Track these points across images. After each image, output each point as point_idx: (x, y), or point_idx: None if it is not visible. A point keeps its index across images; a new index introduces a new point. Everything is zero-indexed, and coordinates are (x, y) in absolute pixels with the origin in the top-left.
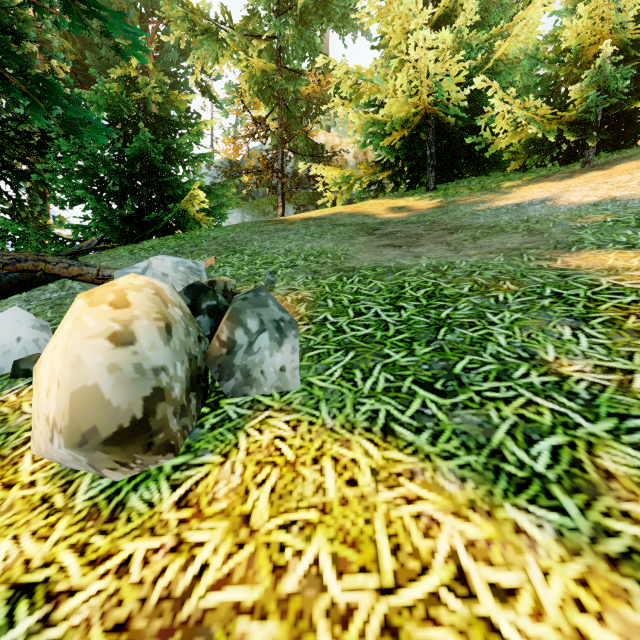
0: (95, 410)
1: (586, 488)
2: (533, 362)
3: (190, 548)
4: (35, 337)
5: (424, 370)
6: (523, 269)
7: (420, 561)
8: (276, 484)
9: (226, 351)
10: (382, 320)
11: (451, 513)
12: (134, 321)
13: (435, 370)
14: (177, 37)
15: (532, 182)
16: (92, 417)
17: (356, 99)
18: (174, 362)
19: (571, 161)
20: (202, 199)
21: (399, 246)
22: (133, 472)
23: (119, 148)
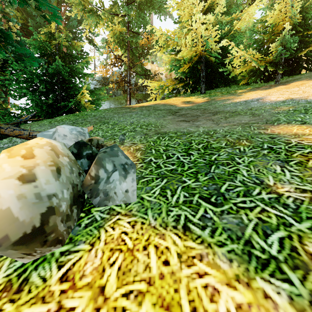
0: (7, 224)
1: (302, 266)
2: (262, 186)
3: None
4: None
5: (204, 190)
6: (251, 134)
7: None
8: (121, 264)
9: (94, 182)
10: (181, 161)
11: (225, 284)
12: (36, 167)
13: (210, 190)
14: (76, 14)
15: (251, 90)
16: (5, 229)
17: (166, 47)
18: (62, 190)
19: (269, 80)
20: (88, 95)
21: (188, 121)
22: (35, 257)
23: (45, 69)
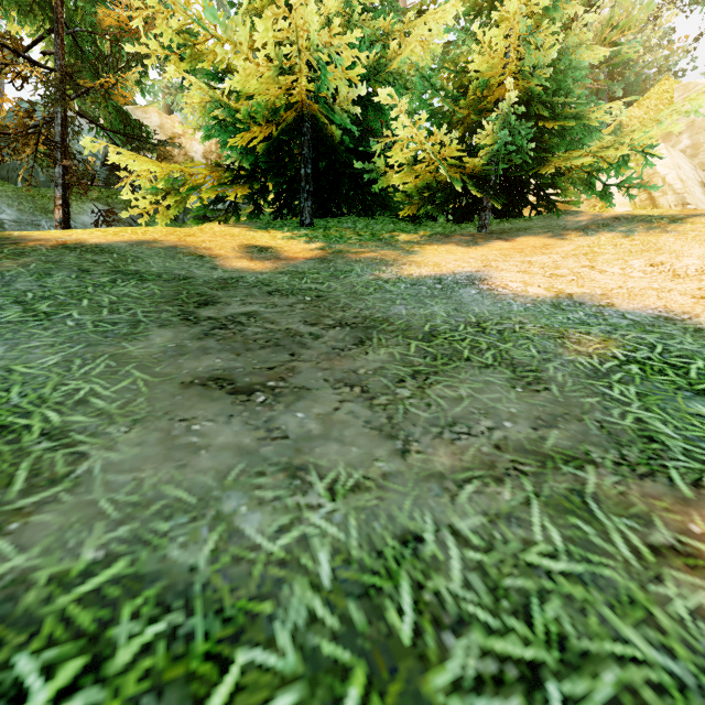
0: None
1: None
2: None
3: None
4: None
5: None
6: (698, 670)
7: None
8: None
9: None
10: None
11: None
12: None
13: None
14: None
15: (434, 241)
16: None
17: (191, 56)
18: None
19: (462, 220)
20: None
21: (246, 391)
22: None
23: None
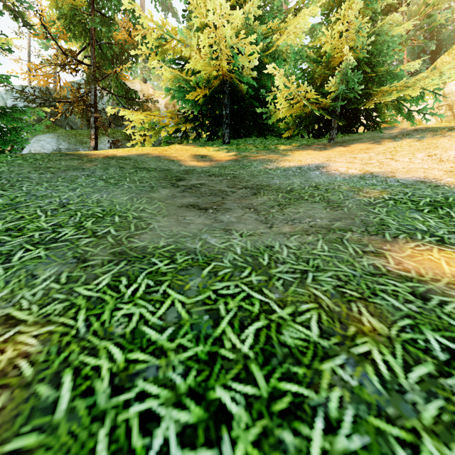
0: None
1: None
2: None
3: None
4: None
5: None
6: (362, 273)
7: None
8: None
9: None
10: None
11: None
12: None
13: None
14: None
15: (300, 148)
16: None
17: (164, 53)
18: None
19: (320, 136)
20: None
21: (205, 209)
22: None
23: None
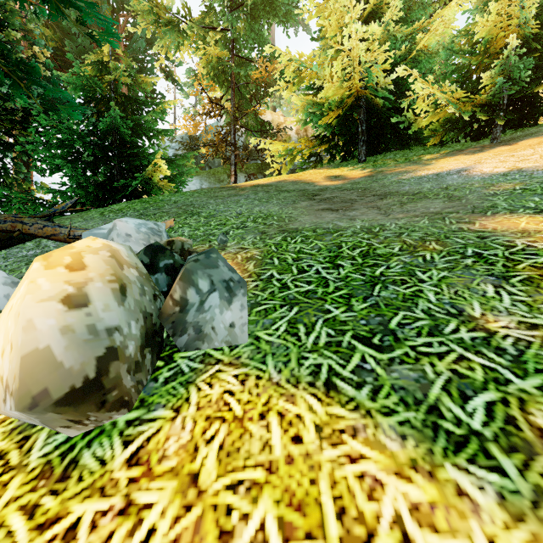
0: (46, 372)
1: (522, 447)
2: (461, 318)
3: (138, 510)
4: (6, 293)
5: (362, 325)
6: (446, 231)
7: (365, 527)
8: (224, 441)
9: (179, 309)
10: (323, 277)
11: (394, 473)
12: (88, 283)
13: (372, 325)
14: (144, 29)
15: (448, 155)
16: (43, 379)
17: (298, 83)
18: (128, 321)
19: (481, 137)
20: (165, 168)
21: (336, 210)
22: (88, 428)
23: (93, 123)
